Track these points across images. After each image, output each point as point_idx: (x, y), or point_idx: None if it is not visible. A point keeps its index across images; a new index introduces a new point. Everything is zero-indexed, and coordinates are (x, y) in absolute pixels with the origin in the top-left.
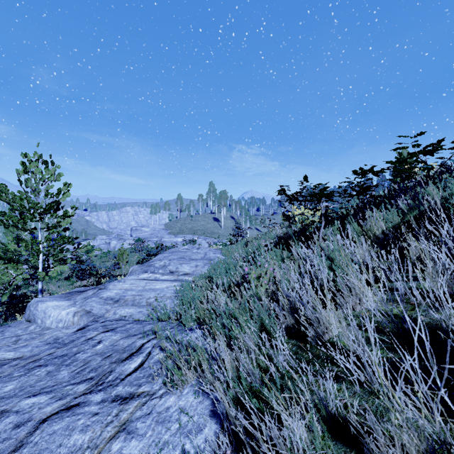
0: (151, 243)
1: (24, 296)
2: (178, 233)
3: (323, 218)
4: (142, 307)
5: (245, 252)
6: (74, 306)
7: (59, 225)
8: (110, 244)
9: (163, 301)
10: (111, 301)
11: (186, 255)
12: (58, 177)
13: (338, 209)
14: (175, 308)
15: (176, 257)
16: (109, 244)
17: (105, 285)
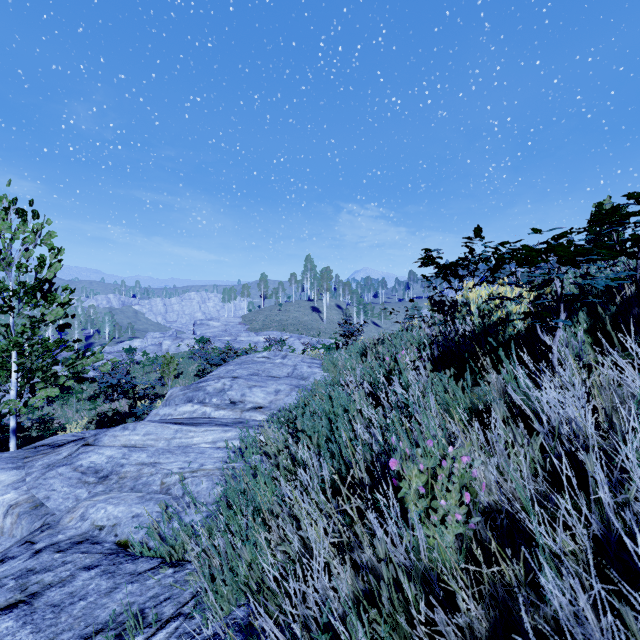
0: (220, 344)
1: (18, 427)
2: (261, 328)
3: (561, 305)
4: (149, 499)
5: (365, 373)
6: (18, 486)
7: (44, 319)
8: (161, 345)
9: (194, 483)
10: (94, 476)
11: (262, 369)
12: (47, 239)
13: (612, 283)
14: (205, 525)
15: (246, 373)
16: (160, 345)
17: (97, 436)
